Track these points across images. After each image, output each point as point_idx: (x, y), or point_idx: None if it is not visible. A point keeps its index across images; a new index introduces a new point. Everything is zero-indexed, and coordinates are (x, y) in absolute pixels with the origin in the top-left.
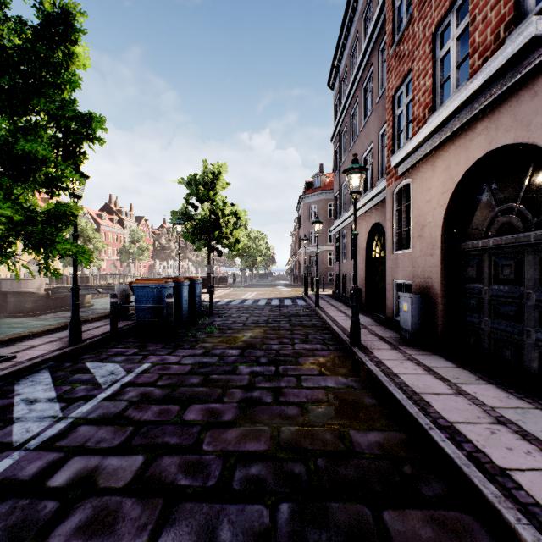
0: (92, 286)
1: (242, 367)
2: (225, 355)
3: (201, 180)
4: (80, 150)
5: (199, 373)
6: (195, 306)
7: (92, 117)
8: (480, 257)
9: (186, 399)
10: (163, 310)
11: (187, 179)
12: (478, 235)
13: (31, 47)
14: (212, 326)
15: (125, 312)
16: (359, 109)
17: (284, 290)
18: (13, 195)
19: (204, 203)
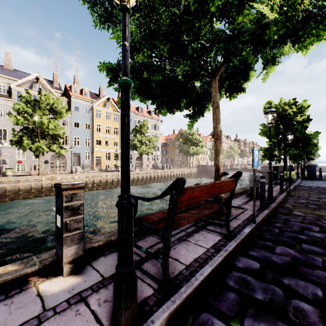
0: (236, 169)
1: None
2: None
3: None
4: None
5: None
6: None
7: None
8: None
9: None
10: (315, 173)
11: None
12: None
13: (316, 131)
14: None
15: None
16: None
17: None
18: (311, 152)
19: None
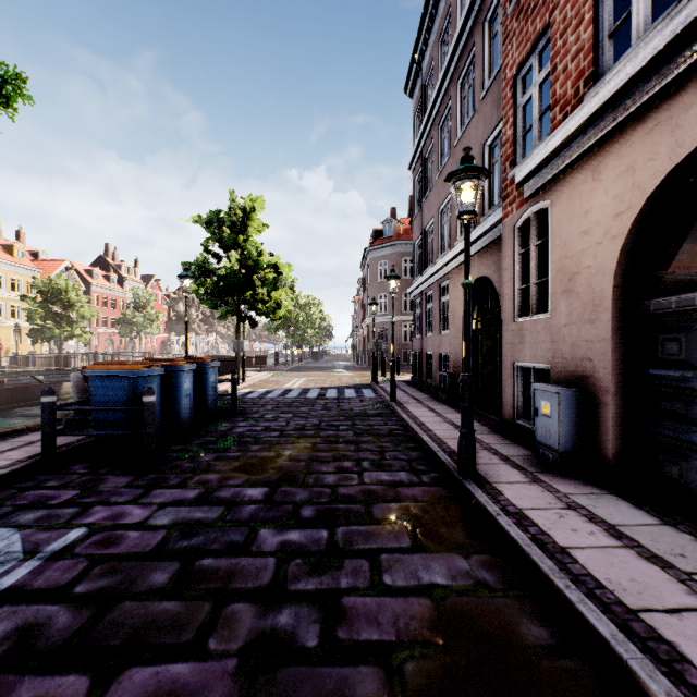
0: (69, 370)
1: (265, 534)
2: (239, 501)
3: (226, 220)
4: None
5: (175, 554)
6: (206, 404)
7: None
8: (696, 324)
9: (120, 645)
10: (140, 414)
11: (206, 218)
12: (688, 284)
13: None
14: (228, 437)
15: (87, 416)
16: (452, 116)
17: (344, 375)
18: None
19: (232, 253)
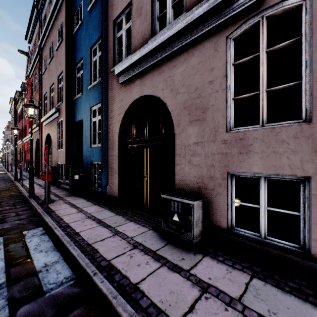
0: None
1: None
2: None
3: None
4: None
5: None
6: None
7: None
8: None
9: None
10: None
11: None
12: None
13: None
14: None
15: None
16: None
17: None
18: None
19: None
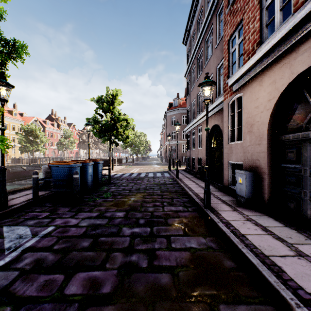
0: (37, 165)
1: (125, 229)
2: (114, 217)
3: (105, 99)
4: (0, 63)
5: (90, 236)
6: (98, 179)
7: (16, 42)
8: (300, 145)
9: (73, 266)
10: (72, 183)
11: (96, 99)
12: (297, 129)
13: None
14: (108, 193)
15: (49, 183)
16: (203, 54)
17: (156, 167)
18: None
19: (107, 114)
